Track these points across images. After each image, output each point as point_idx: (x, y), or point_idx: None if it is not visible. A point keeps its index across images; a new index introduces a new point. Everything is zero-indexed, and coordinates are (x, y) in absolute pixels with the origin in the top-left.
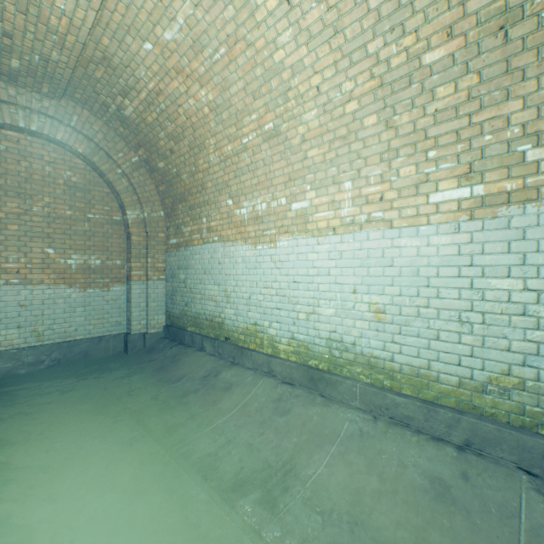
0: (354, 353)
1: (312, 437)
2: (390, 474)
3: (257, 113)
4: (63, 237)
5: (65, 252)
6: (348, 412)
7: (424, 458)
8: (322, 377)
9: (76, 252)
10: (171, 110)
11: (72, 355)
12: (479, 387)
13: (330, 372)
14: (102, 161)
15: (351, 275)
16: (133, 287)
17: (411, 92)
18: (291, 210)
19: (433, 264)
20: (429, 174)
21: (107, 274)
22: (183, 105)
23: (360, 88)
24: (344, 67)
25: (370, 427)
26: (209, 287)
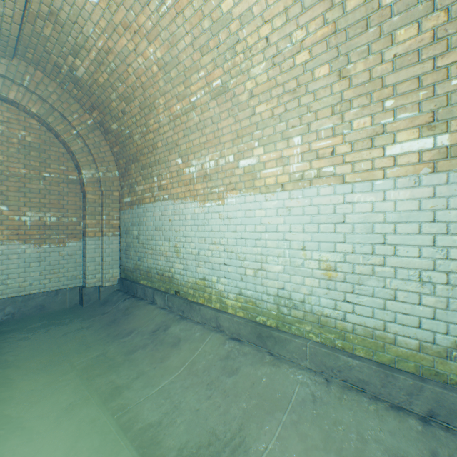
0: (303, 310)
1: (262, 402)
2: (350, 452)
3: (204, 69)
4: (17, 195)
5: (19, 209)
6: (299, 374)
7: (386, 432)
8: (270, 335)
9: (30, 209)
10: (121, 70)
11: (26, 309)
12: (443, 352)
13: (278, 329)
14: (56, 121)
15: (300, 232)
16: (89, 243)
17: (368, 37)
18: (239, 167)
19: (390, 220)
20: (386, 125)
21: (63, 231)
22: (132, 64)
23: (312, 37)
24: (295, 14)
25: (323, 391)
26: (160, 243)
